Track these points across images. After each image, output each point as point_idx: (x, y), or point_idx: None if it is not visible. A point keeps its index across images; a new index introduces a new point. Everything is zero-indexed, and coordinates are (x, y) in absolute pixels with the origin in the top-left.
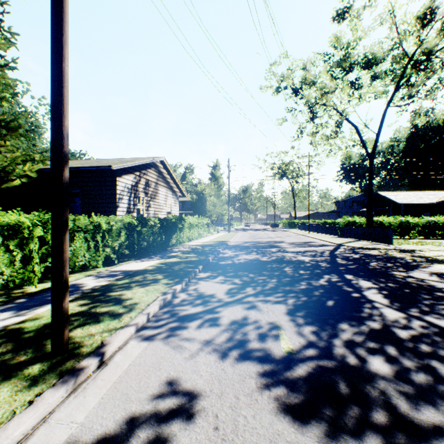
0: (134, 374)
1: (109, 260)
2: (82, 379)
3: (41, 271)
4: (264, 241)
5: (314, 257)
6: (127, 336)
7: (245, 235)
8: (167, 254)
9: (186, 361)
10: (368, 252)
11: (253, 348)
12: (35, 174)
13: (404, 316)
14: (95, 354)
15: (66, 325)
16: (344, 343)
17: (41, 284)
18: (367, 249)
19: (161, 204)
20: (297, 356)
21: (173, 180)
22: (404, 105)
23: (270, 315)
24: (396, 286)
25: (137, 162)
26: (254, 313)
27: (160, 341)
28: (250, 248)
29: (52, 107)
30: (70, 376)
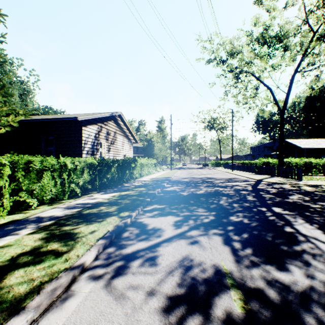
0: None
1: (74, 193)
2: None
3: (12, 204)
4: (199, 177)
5: (241, 191)
6: (69, 281)
7: (184, 172)
8: (122, 188)
9: (127, 321)
10: (284, 187)
11: (201, 300)
12: (17, 124)
13: None
14: (24, 312)
15: None
16: (300, 294)
17: (12, 215)
18: (282, 184)
19: (119, 148)
20: (253, 314)
21: (129, 130)
22: (309, 71)
23: (213, 252)
24: (323, 220)
25: (98, 115)
26: (197, 250)
27: (102, 287)
28: (188, 182)
29: None
30: None
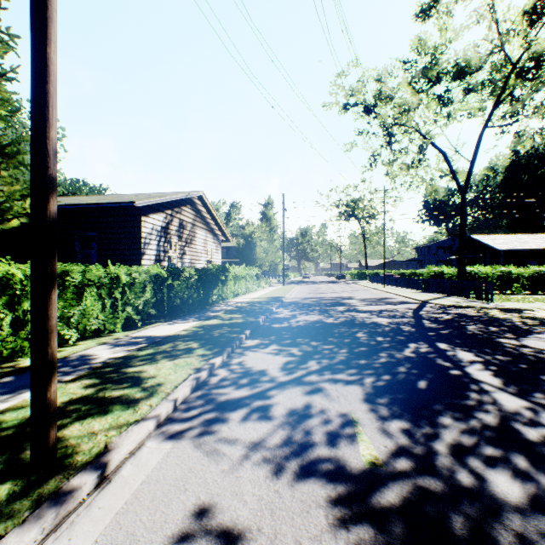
0: (147, 499)
1: (131, 322)
2: (70, 507)
3: None
4: (329, 296)
5: (394, 319)
6: (144, 435)
7: (305, 289)
8: (206, 314)
9: (225, 477)
10: (462, 312)
11: (320, 455)
12: None
13: (527, 405)
14: (93, 466)
15: (53, 423)
16: (449, 448)
17: None
18: (460, 308)
19: (199, 250)
20: (385, 469)
21: (215, 221)
22: (506, 126)
23: (341, 402)
24: (508, 360)
25: (167, 198)
26: (319, 399)
27: (189, 443)
28: (310, 305)
29: (32, 111)
30: (51, 504)
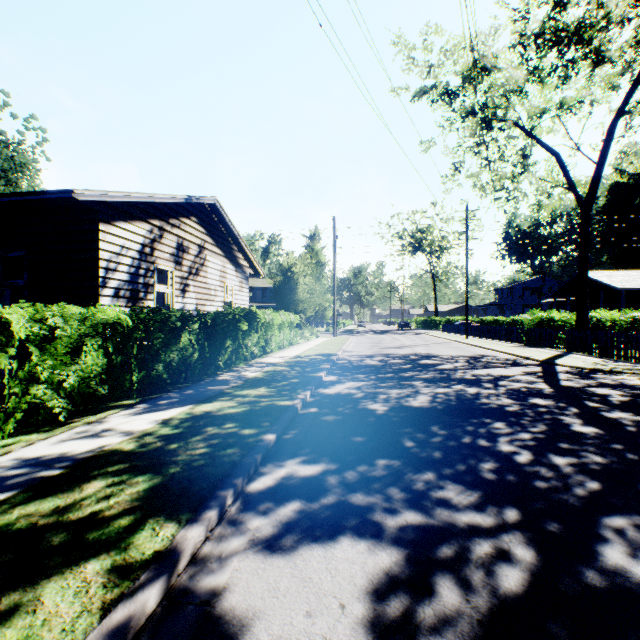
0: None
1: (45, 415)
2: None
3: None
4: (399, 353)
5: (532, 398)
6: None
7: (363, 342)
8: (208, 388)
9: None
10: (630, 383)
11: None
12: None
13: None
14: None
15: None
16: None
17: None
18: (613, 373)
19: (211, 286)
20: None
21: (237, 245)
22: None
23: None
24: None
25: (148, 195)
26: None
27: None
28: (378, 369)
29: None
30: None
